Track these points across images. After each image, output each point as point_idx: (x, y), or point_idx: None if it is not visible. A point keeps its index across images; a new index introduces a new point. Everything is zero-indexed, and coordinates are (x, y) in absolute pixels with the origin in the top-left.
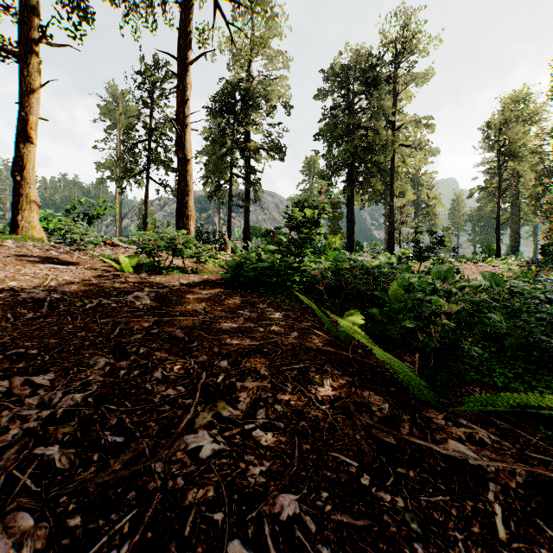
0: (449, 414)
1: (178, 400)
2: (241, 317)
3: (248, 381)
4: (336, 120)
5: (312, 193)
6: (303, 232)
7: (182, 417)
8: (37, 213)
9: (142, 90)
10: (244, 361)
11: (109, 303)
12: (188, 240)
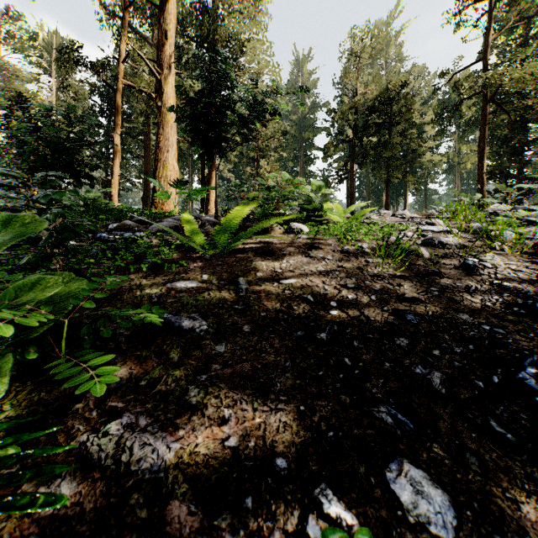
0: None
1: None
2: None
3: None
4: None
5: None
6: None
7: None
8: None
9: None
10: None
11: None
12: None
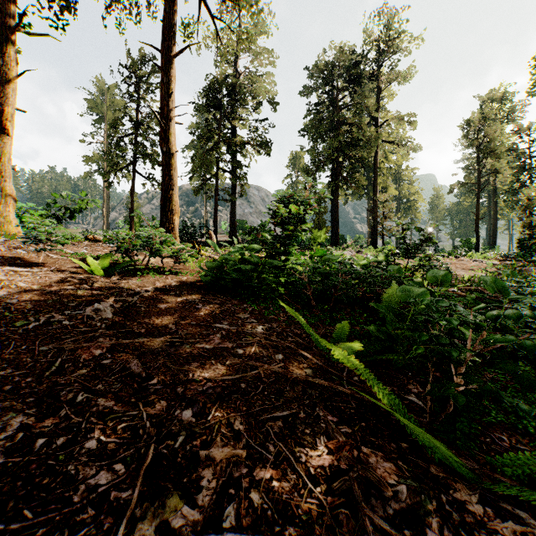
0: (484, 490)
1: (110, 494)
2: (218, 334)
3: (216, 446)
4: (321, 116)
5: (297, 187)
6: (289, 228)
7: (109, 535)
8: (14, 208)
9: (128, 84)
10: (215, 409)
11: (60, 320)
12: (166, 239)
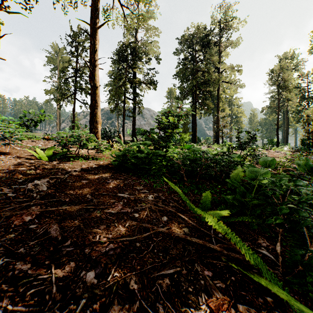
0: None
1: None
2: (121, 201)
3: (113, 310)
4: (186, 67)
5: (172, 109)
6: (168, 131)
7: None
8: None
9: (71, 46)
10: (114, 269)
11: (6, 193)
12: (90, 137)
